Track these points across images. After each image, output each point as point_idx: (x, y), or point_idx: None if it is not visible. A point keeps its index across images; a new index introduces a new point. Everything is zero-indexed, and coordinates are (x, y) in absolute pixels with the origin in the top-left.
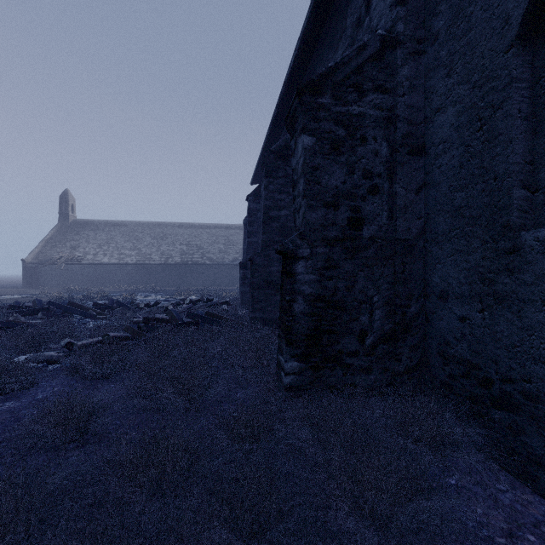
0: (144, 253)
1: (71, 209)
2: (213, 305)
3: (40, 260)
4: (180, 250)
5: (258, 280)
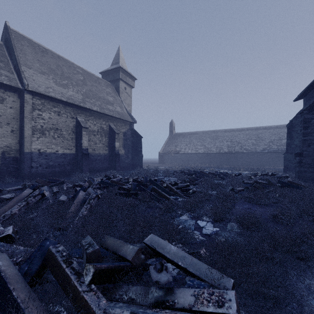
0: (207, 147)
1: (173, 128)
2: (278, 177)
3: (164, 152)
4: (227, 145)
5: None
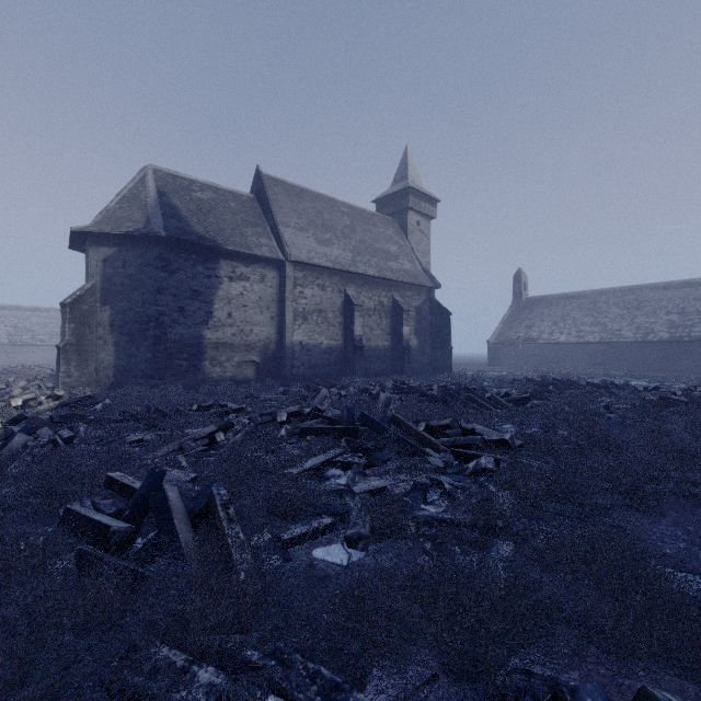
0: (610, 329)
1: (523, 287)
2: None
3: (500, 340)
4: (667, 322)
5: None
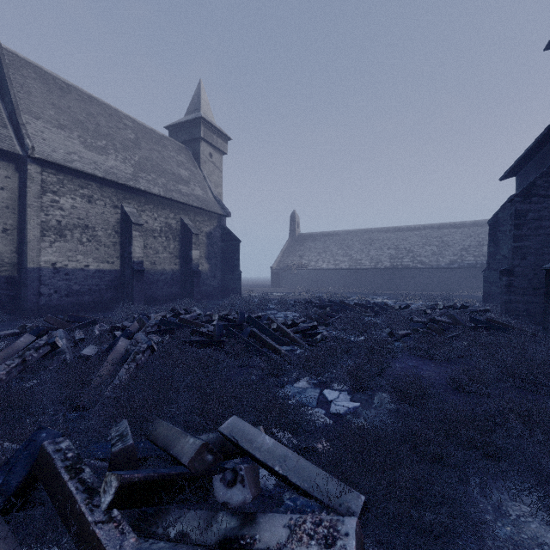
0: (355, 259)
1: (297, 225)
2: (471, 312)
3: (280, 267)
4: (389, 255)
5: None
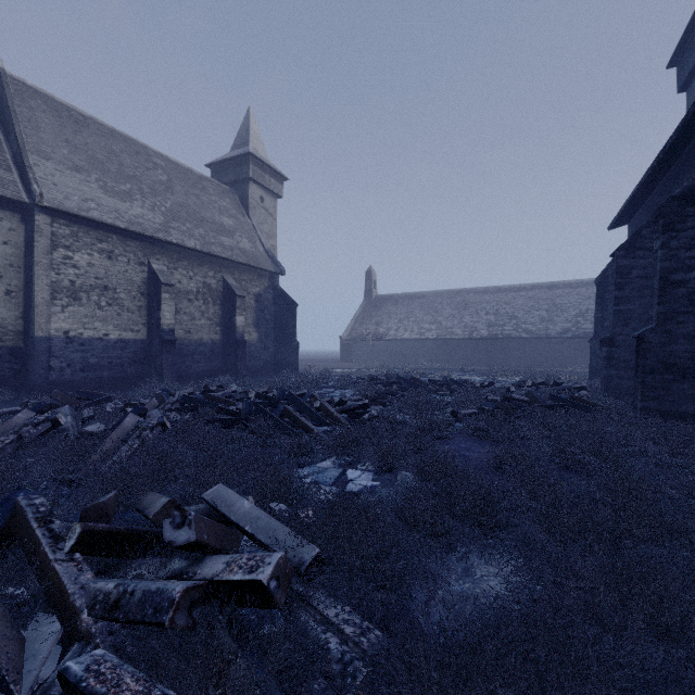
0: (444, 326)
1: (374, 285)
2: (564, 390)
3: (352, 336)
4: (487, 321)
5: (651, 362)
